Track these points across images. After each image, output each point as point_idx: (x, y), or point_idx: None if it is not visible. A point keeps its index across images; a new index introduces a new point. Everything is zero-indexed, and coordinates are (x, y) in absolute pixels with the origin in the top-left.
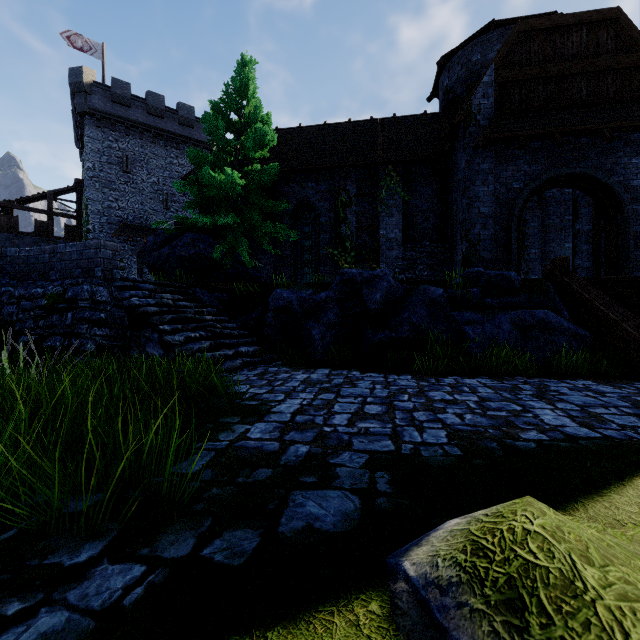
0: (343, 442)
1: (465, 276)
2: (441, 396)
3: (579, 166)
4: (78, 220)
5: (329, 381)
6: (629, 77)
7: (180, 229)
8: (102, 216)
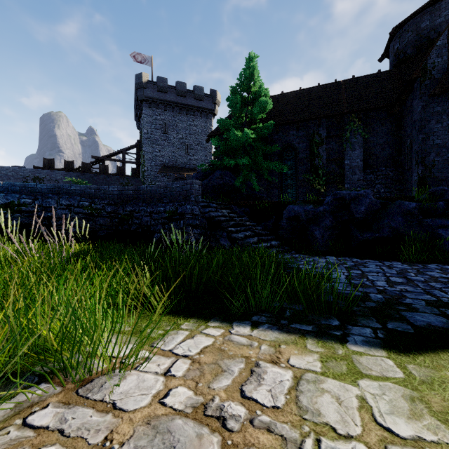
0: (398, 294)
1: (430, 193)
2: (438, 275)
3: None
4: (138, 164)
5: (344, 263)
6: None
7: (211, 168)
8: (152, 161)
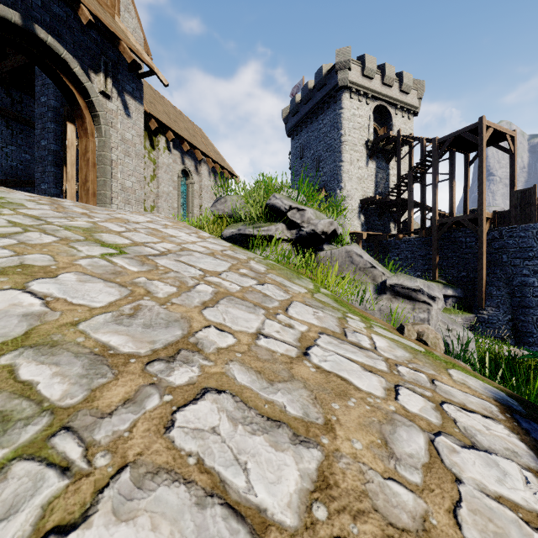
0: None
1: None
2: None
3: None
4: None
5: None
6: None
7: None
8: None
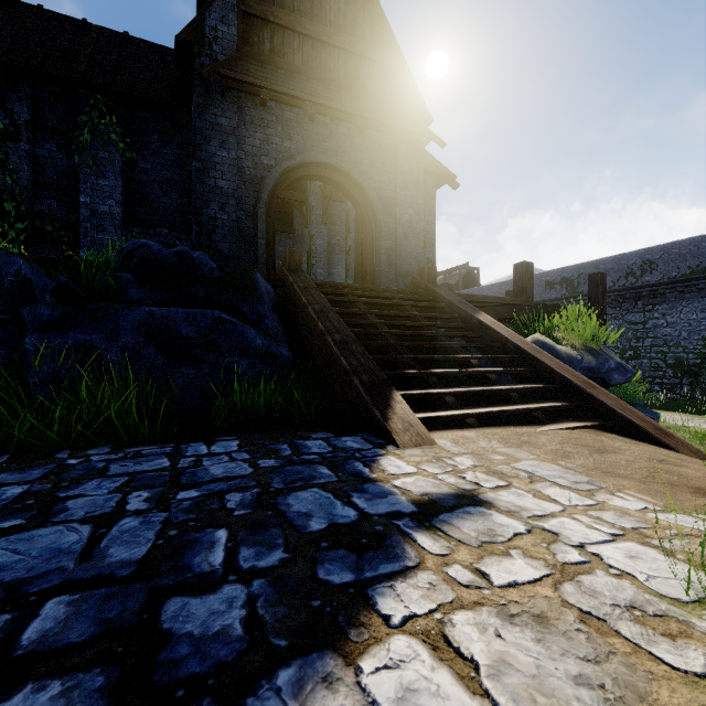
0: None
1: (125, 253)
2: None
3: (336, 157)
4: None
5: None
6: (383, 75)
7: None
8: None
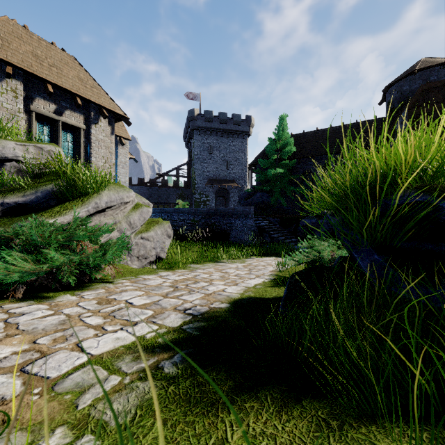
0: None
1: None
2: None
3: None
4: (188, 178)
5: None
6: None
7: (253, 190)
8: (200, 176)
